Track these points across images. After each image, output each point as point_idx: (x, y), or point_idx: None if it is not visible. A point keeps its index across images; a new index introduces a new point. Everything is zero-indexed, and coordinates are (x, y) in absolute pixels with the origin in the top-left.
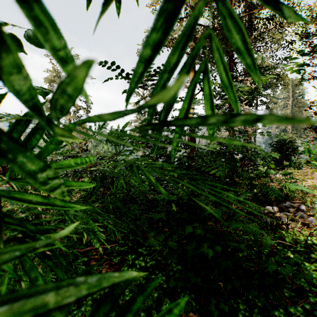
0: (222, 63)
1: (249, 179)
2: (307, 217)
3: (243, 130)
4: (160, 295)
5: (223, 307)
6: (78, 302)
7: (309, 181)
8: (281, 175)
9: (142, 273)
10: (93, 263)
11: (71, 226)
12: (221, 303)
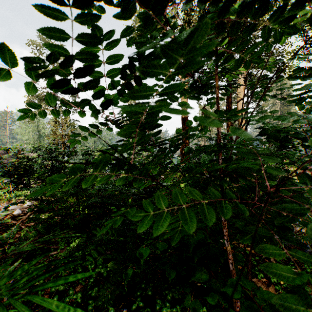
0: None
1: None
2: None
3: None
4: None
5: None
6: None
7: None
8: None
9: None
10: None
11: None
12: None
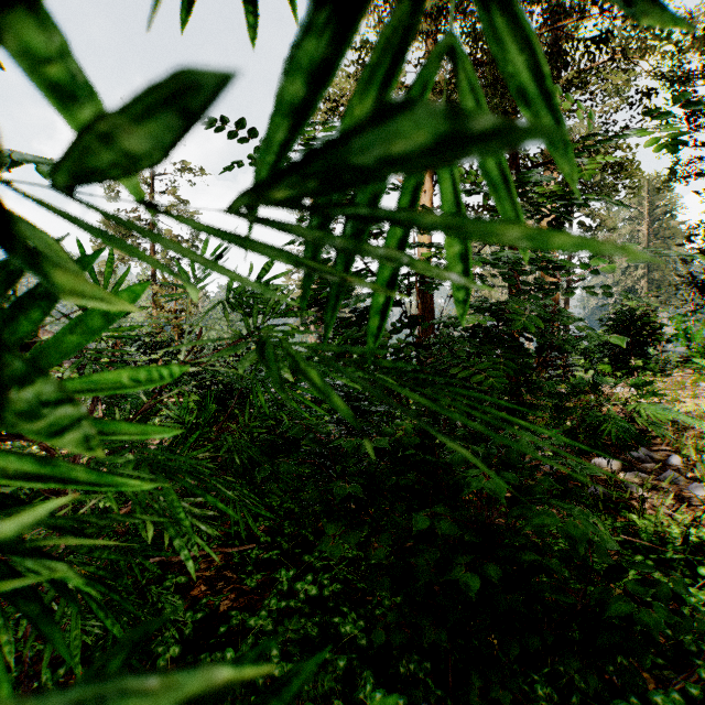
0: (512, 20)
1: (557, 395)
2: (687, 483)
3: (543, 282)
4: (353, 663)
5: (498, 693)
6: None
7: (688, 402)
8: (625, 389)
9: (249, 672)
10: (200, 588)
11: (34, 511)
12: (493, 683)
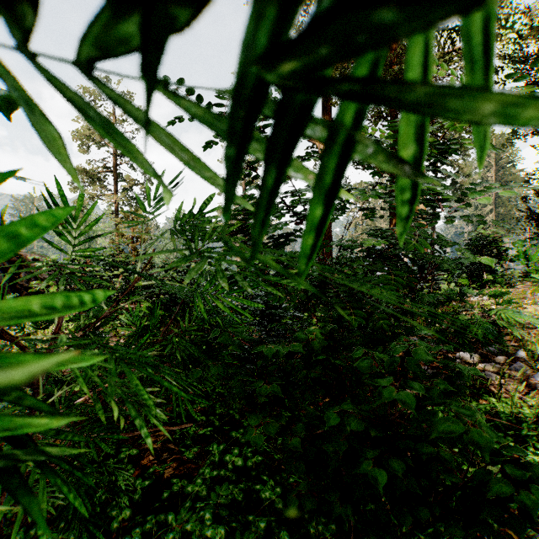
0: None
1: (433, 304)
2: (532, 372)
3: (425, 213)
4: (272, 524)
5: None
6: (116, 535)
7: (529, 308)
8: (479, 298)
9: None
10: (149, 458)
11: None
12: None
